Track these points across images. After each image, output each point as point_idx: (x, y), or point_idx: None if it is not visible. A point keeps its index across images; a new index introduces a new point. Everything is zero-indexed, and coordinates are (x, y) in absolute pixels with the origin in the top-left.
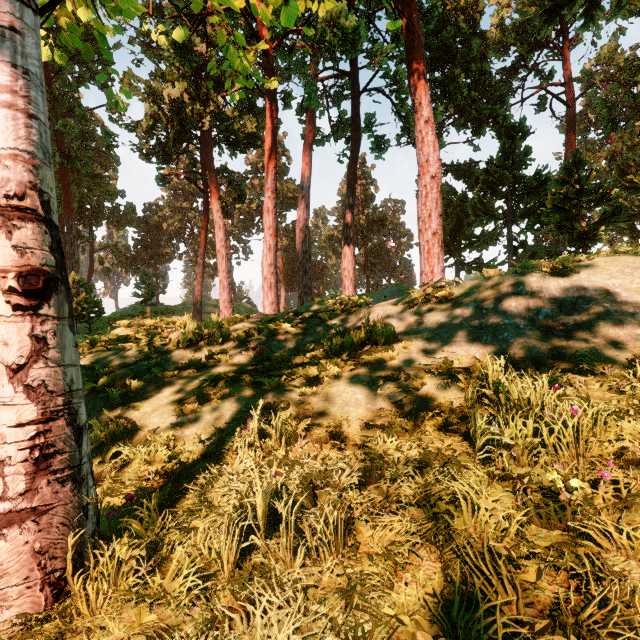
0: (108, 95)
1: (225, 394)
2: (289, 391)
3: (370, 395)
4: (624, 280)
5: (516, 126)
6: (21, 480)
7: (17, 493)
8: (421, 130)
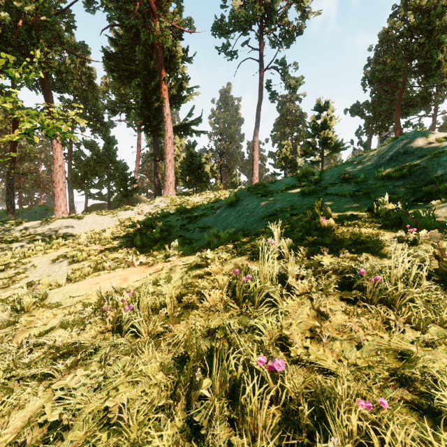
0: None
1: None
2: (3, 245)
3: (29, 244)
4: (91, 219)
5: (111, 138)
6: None
7: None
8: (54, 145)
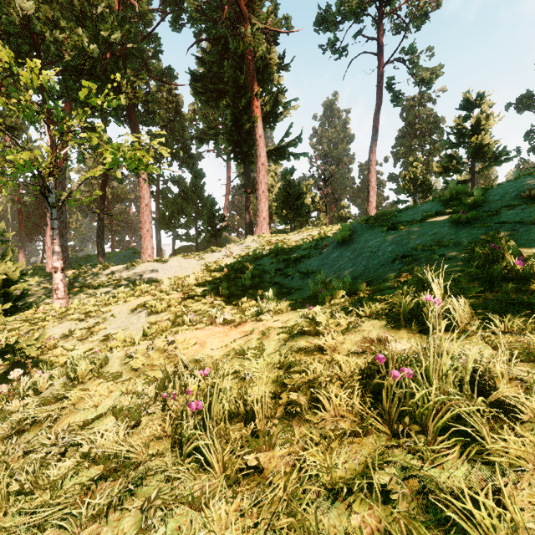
0: (2, 189)
1: (68, 293)
2: (90, 291)
3: (114, 290)
4: (176, 263)
5: (198, 171)
6: (64, 294)
7: (63, 295)
8: (141, 182)
